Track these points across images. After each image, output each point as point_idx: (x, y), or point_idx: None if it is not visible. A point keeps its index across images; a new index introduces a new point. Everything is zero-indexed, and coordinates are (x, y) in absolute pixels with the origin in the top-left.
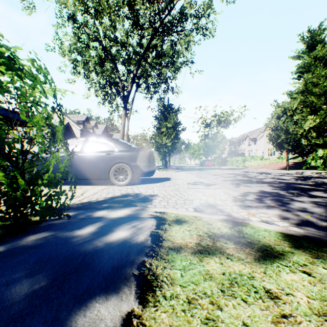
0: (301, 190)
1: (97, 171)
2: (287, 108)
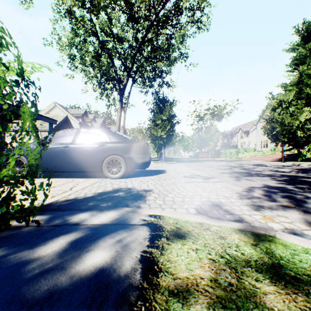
0: (310, 185)
1: (90, 163)
2: (283, 100)
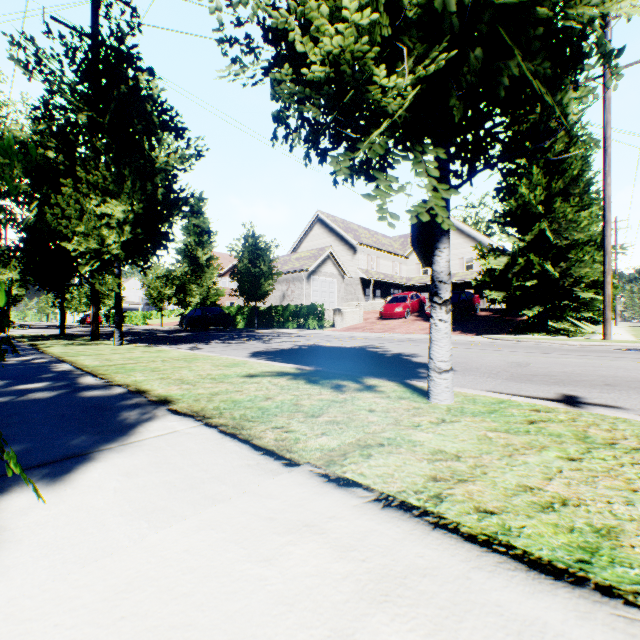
0: None
1: None
2: (160, 270)
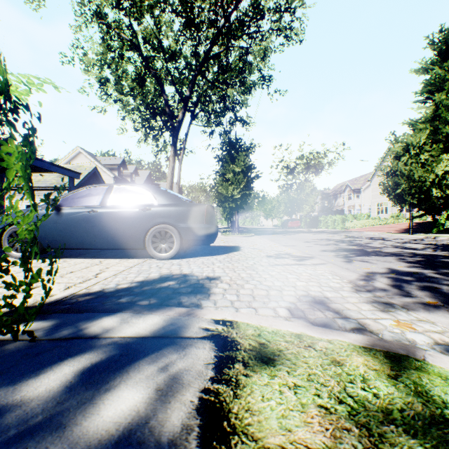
0: None
1: (126, 236)
2: (411, 143)
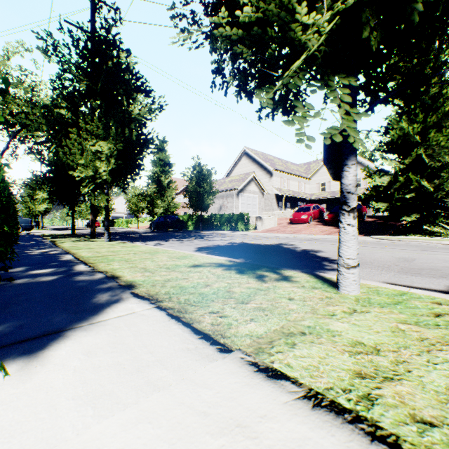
0: None
1: None
2: (137, 190)
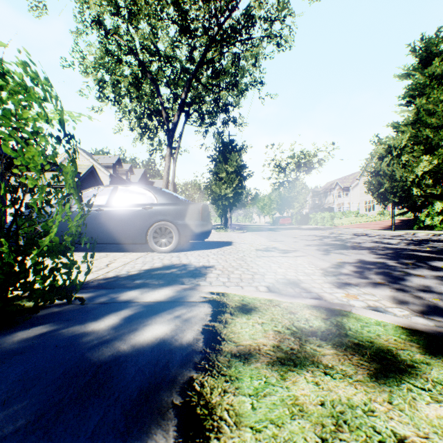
0: (418, 260)
1: (130, 232)
2: (393, 145)
